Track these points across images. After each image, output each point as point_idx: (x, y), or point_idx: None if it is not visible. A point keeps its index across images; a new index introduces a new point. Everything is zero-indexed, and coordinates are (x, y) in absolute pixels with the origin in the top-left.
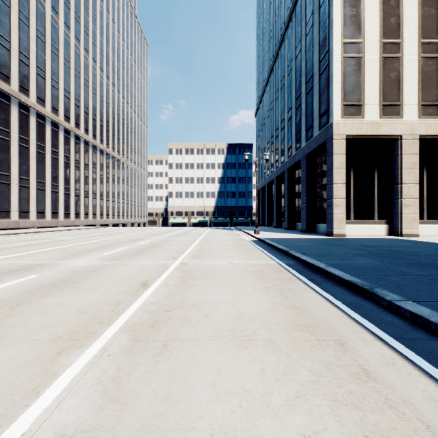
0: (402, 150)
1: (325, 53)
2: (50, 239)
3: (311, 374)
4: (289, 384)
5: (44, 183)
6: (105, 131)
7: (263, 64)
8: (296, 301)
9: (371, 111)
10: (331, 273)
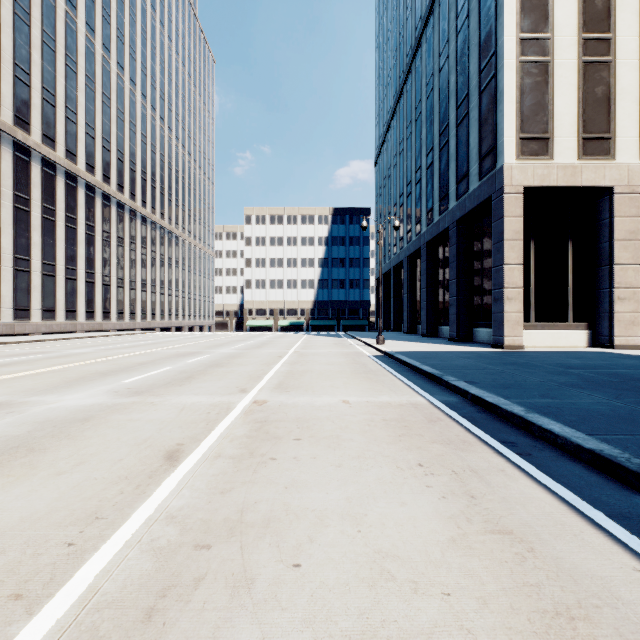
0: (614, 210)
1: (489, 57)
2: (50, 354)
3: None
4: None
5: (54, 266)
6: (149, 188)
7: (388, 86)
8: (500, 509)
9: (565, 148)
10: (545, 429)
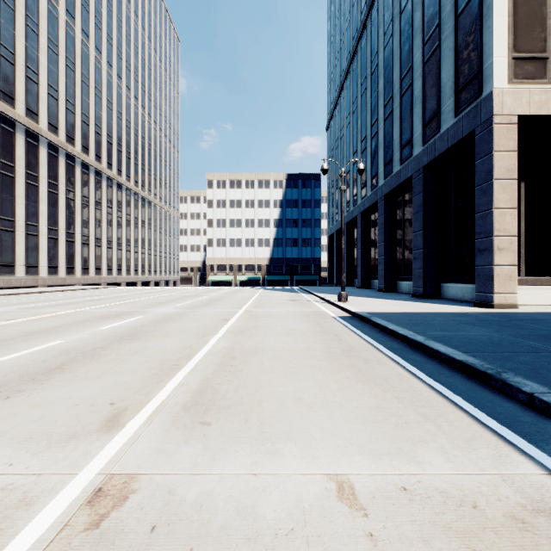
0: None
1: None
2: None
3: None
4: None
5: (13, 222)
6: (115, 151)
7: (340, 51)
8: None
9: None
10: None
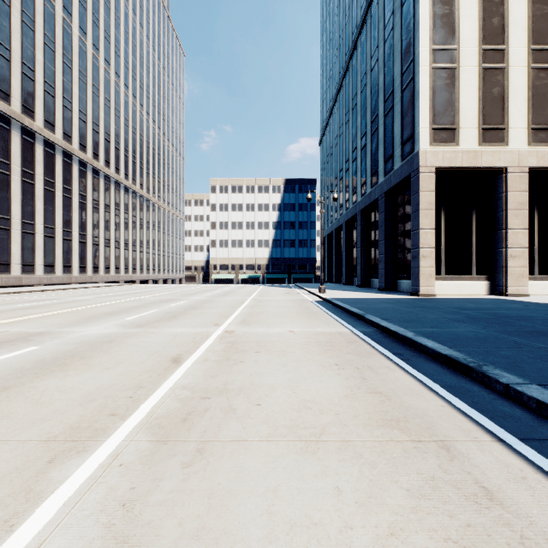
0: (508, 186)
1: (409, 63)
2: (59, 300)
3: (407, 495)
4: (377, 512)
5: (54, 229)
6: (130, 163)
7: (330, 79)
8: (379, 384)
9: (468, 136)
10: (422, 345)
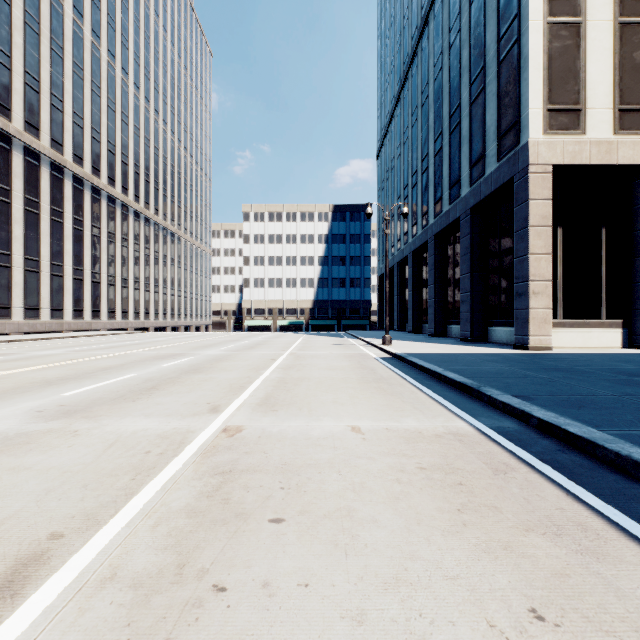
0: None
1: (511, 21)
2: (10, 356)
3: None
4: None
5: (38, 262)
6: (142, 182)
7: (391, 74)
8: None
9: (599, 121)
10: None
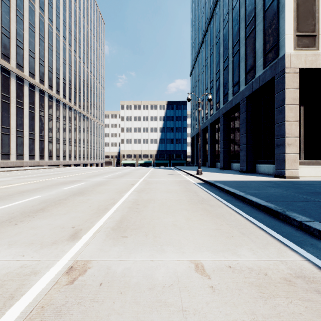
0: None
1: None
2: None
3: None
4: None
5: (9, 129)
6: (67, 88)
7: (198, 30)
8: None
9: None
10: None
